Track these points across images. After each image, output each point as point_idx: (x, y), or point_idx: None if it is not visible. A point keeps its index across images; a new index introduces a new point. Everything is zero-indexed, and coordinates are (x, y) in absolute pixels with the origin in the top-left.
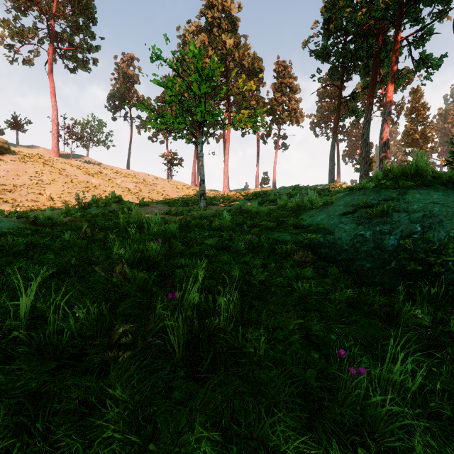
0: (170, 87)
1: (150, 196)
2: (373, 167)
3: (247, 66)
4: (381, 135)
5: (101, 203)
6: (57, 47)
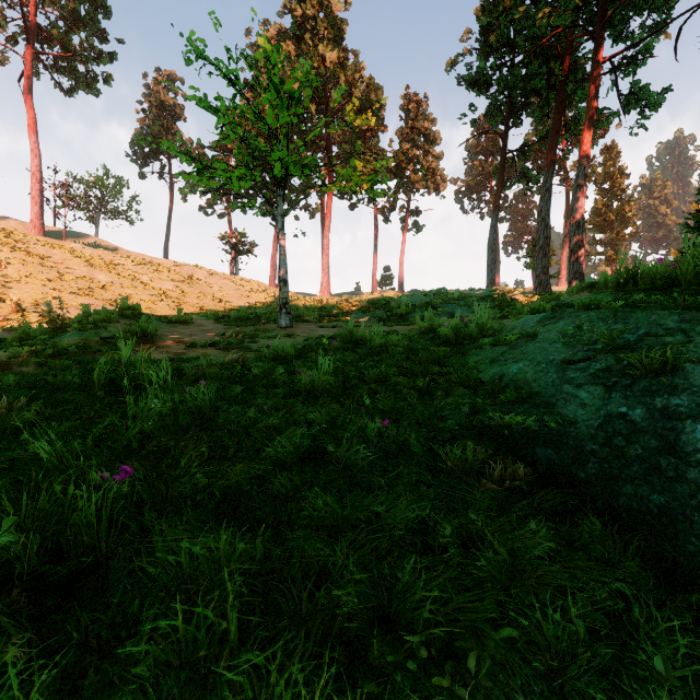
0: (223, 112)
1: (200, 303)
2: (552, 262)
3: (359, 96)
4: (573, 211)
5: (94, 320)
6: (39, 51)
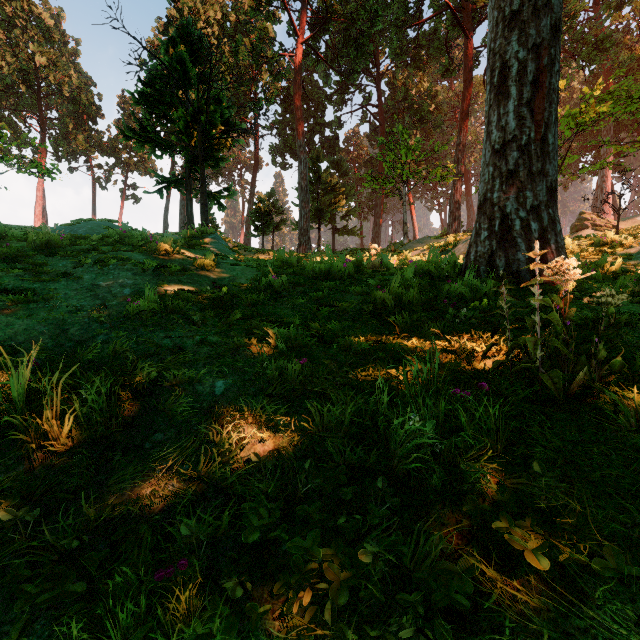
0: None
1: None
2: None
3: (68, 95)
4: (180, 206)
5: None
6: None
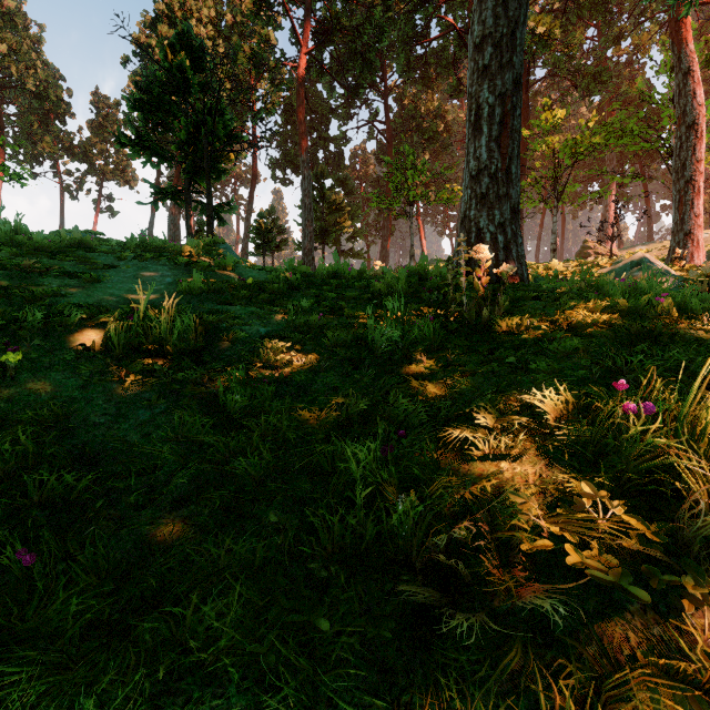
0: None
1: None
2: None
3: (33, 90)
4: (169, 221)
5: None
6: None
